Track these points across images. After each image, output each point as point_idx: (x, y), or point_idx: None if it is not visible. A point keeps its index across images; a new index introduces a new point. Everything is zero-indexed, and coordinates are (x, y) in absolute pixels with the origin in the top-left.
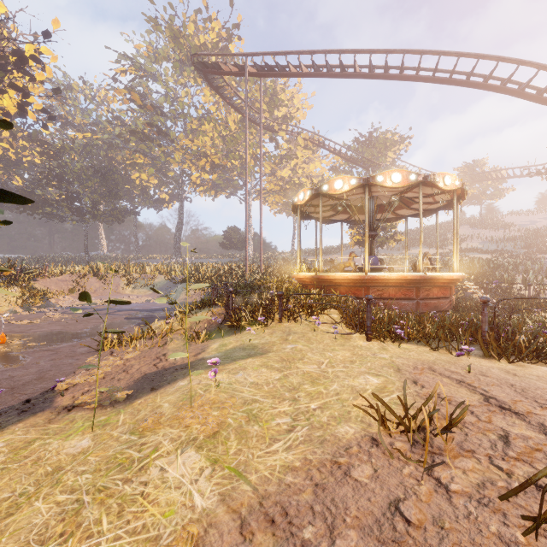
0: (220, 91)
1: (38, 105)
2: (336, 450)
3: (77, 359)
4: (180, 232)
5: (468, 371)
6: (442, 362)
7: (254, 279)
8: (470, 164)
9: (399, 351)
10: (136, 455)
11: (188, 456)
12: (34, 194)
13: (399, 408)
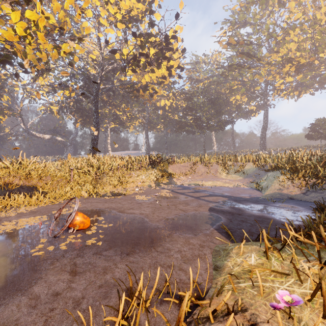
0: None
1: (175, 65)
2: None
3: None
4: (265, 130)
5: None
6: None
7: None
8: None
9: None
10: None
11: None
12: (181, 121)
13: None
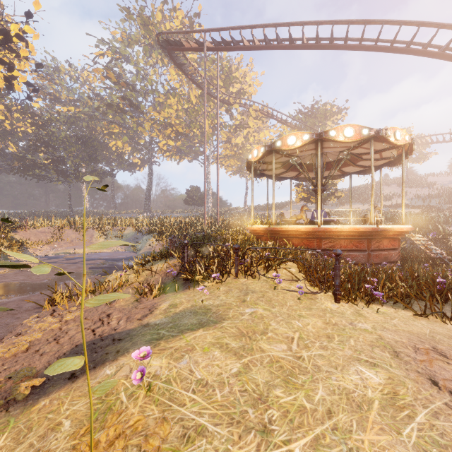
0: (182, 68)
1: (22, 78)
2: None
3: (17, 318)
4: (150, 190)
5: None
6: (443, 338)
7: (211, 231)
8: None
9: (379, 318)
10: None
11: None
12: (26, 158)
13: None
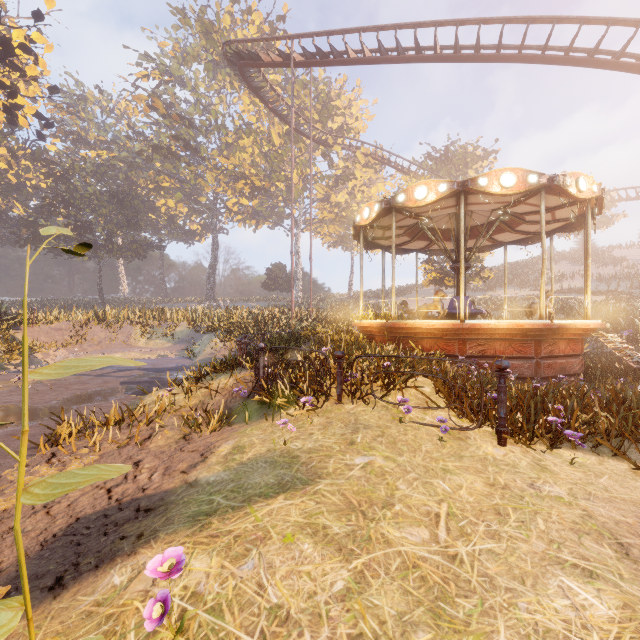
0: (260, 94)
1: (30, 108)
2: None
3: None
4: (214, 269)
5: None
6: None
7: (302, 328)
8: None
9: (577, 475)
10: None
11: None
12: (38, 224)
13: None
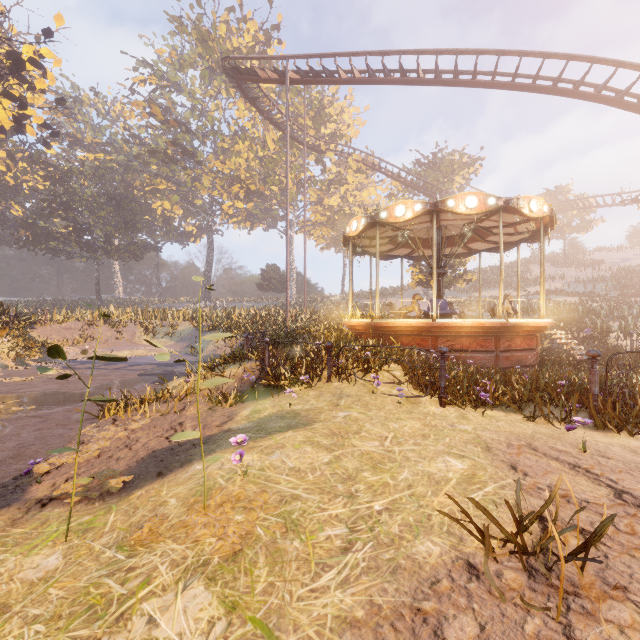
0: (256, 104)
1: (37, 118)
2: (417, 587)
3: (70, 429)
4: (210, 270)
5: (583, 450)
6: (543, 437)
7: (296, 327)
8: (552, 191)
9: (484, 421)
10: (116, 591)
11: (193, 596)
12: (36, 226)
13: (499, 509)
